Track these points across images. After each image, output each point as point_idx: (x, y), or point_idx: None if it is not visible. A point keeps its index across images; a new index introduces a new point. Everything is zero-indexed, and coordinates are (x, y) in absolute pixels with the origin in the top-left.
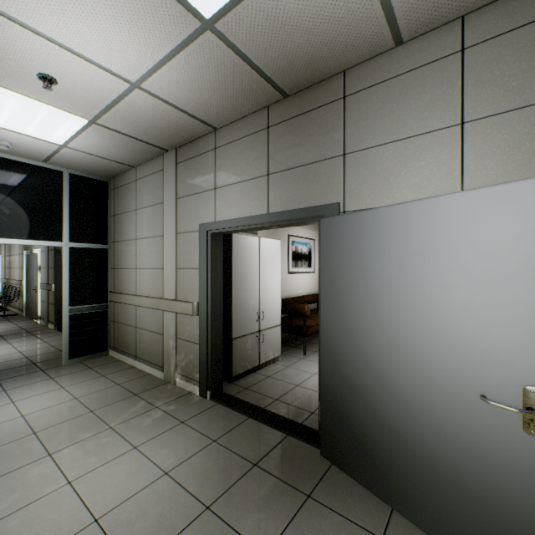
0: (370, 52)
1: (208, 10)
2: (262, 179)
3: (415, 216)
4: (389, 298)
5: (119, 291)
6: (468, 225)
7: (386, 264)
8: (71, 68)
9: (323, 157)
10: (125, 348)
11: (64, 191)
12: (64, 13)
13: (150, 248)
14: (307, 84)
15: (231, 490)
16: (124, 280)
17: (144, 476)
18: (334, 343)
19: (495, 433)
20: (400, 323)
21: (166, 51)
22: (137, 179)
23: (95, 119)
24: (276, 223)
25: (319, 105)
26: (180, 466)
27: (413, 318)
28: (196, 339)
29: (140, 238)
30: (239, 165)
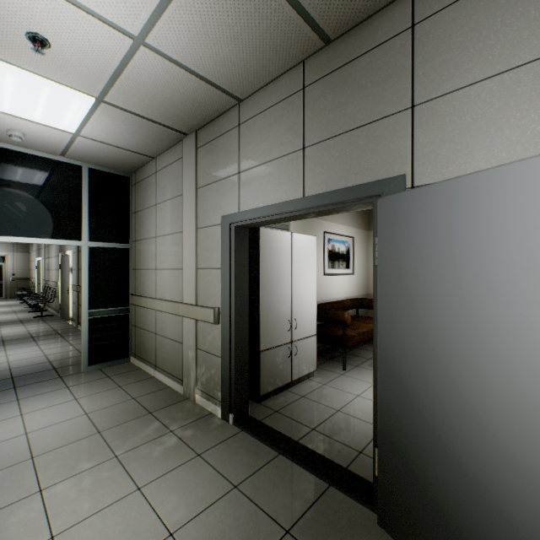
0: None
1: None
2: (295, 155)
3: None
4: (502, 311)
5: (139, 293)
6: None
7: (495, 258)
8: (61, 21)
9: (379, 115)
10: (146, 355)
11: (83, 187)
12: None
13: (170, 246)
14: (357, 17)
15: None
16: (145, 282)
17: (142, 537)
18: (400, 372)
19: None
20: (525, 352)
21: None
22: (157, 171)
23: (102, 96)
24: (314, 209)
25: (375, 45)
26: (189, 523)
27: None
28: (217, 351)
29: (159, 236)
30: (267, 140)
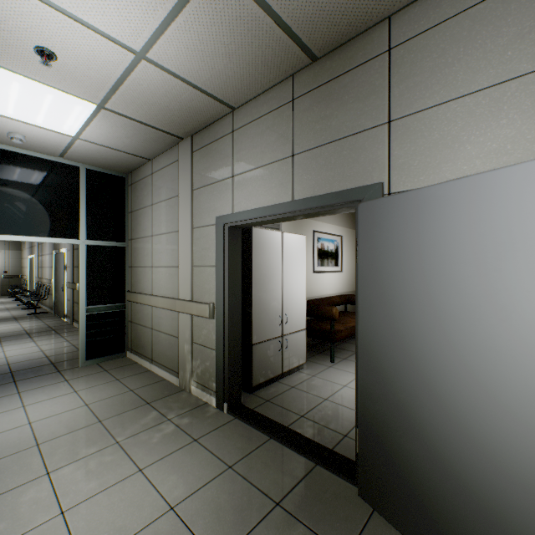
0: None
1: None
2: (285, 161)
3: (503, 188)
4: (460, 303)
5: (135, 290)
6: None
7: (455, 258)
8: (68, 37)
9: (361, 128)
10: (142, 350)
11: (81, 187)
12: None
13: (166, 245)
14: (341, 39)
15: None
16: (141, 279)
17: (146, 511)
18: (378, 358)
19: None
20: (478, 338)
21: (171, 3)
22: (153, 172)
23: (103, 103)
24: (302, 212)
25: (356, 65)
26: (188, 499)
27: (499, 332)
28: (212, 345)
29: (155, 235)
30: (259, 147)
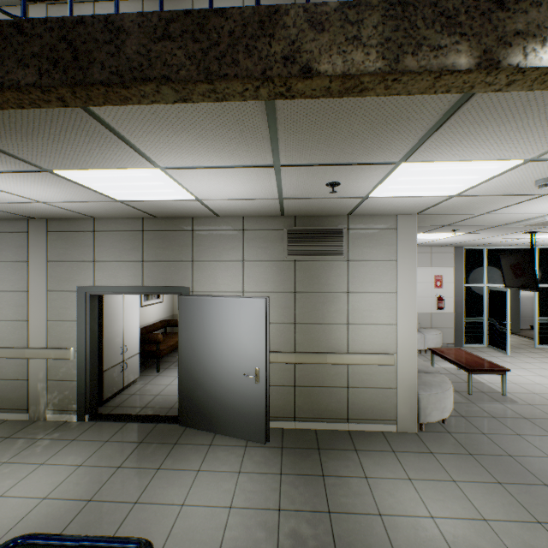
0: (206, 216)
1: (123, 199)
2: (138, 263)
3: (224, 303)
4: (214, 338)
5: None
6: (241, 311)
7: (213, 323)
8: None
9: (180, 259)
10: None
11: None
12: (18, 186)
13: (8, 301)
14: (171, 216)
15: (130, 456)
16: None
17: (64, 472)
18: (188, 363)
19: (248, 386)
20: (219, 349)
21: (83, 200)
22: None
23: None
24: (149, 293)
25: (178, 229)
26: (88, 459)
27: (223, 347)
28: (72, 378)
29: None
30: (118, 249)
